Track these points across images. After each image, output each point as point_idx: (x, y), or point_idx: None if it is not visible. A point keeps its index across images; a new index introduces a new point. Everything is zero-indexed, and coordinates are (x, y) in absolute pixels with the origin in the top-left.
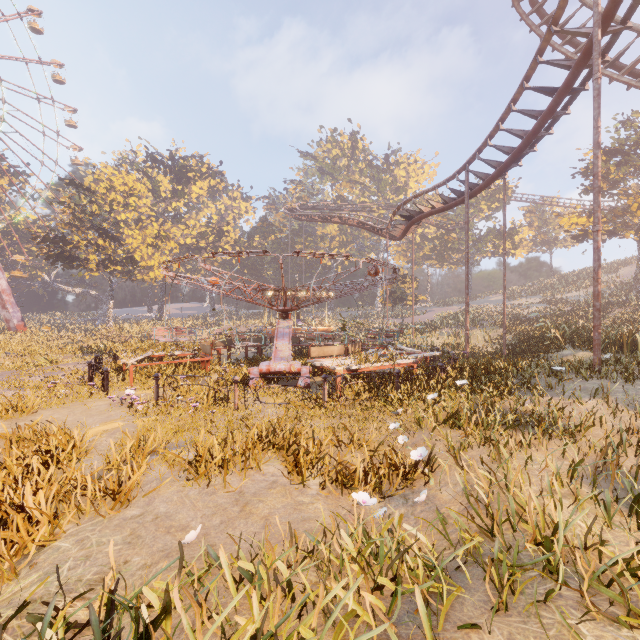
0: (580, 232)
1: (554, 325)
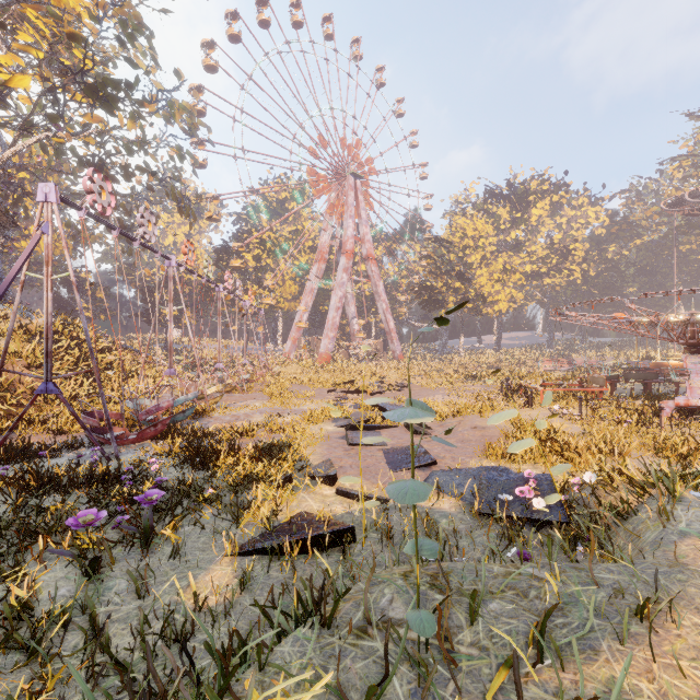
0: None
1: None
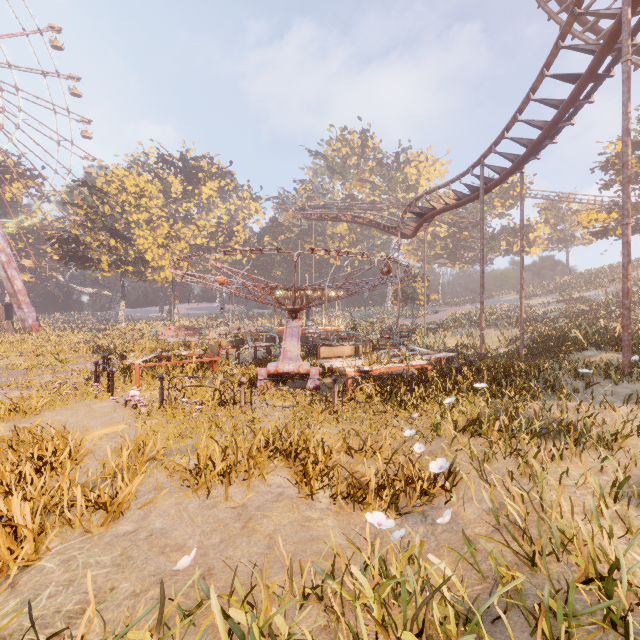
0: (600, 228)
1: (575, 325)
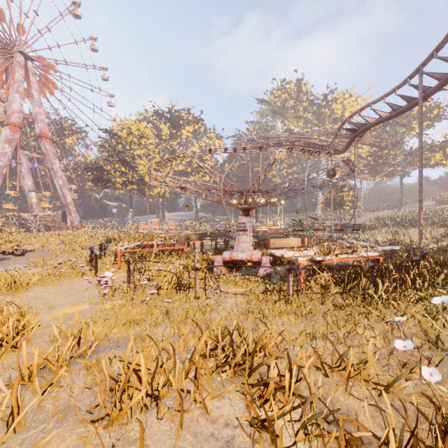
0: None
1: None
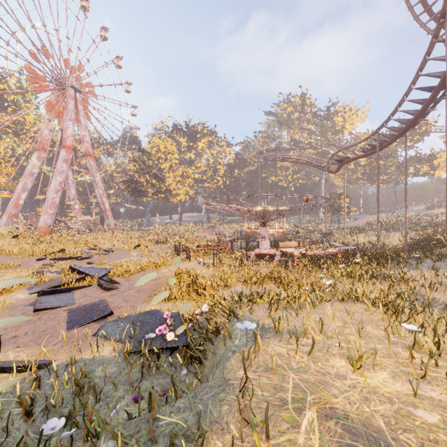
0: None
1: (443, 231)
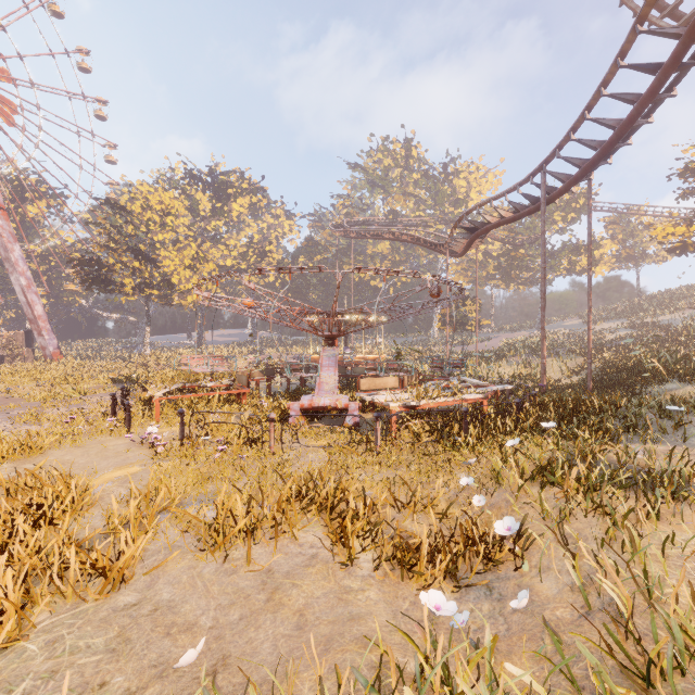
0: (678, 244)
1: (652, 353)
